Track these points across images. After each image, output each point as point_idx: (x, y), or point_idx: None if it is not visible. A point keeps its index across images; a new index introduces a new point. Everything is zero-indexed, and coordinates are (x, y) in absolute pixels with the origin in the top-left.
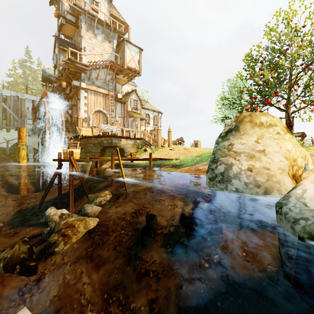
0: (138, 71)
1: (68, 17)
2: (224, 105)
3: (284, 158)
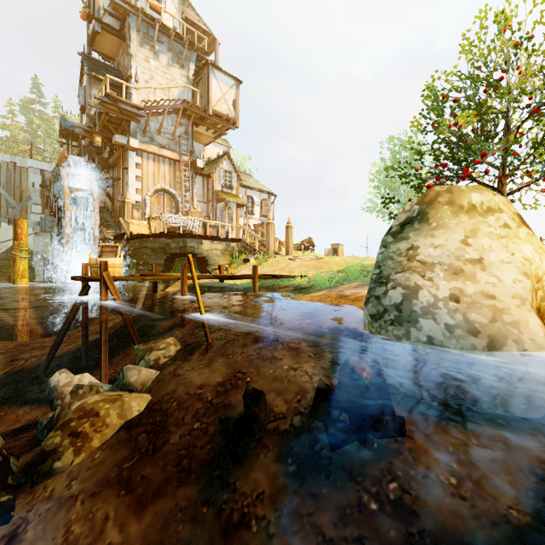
0: (233, 120)
1: (106, 20)
2: (384, 182)
3: (522, 275)
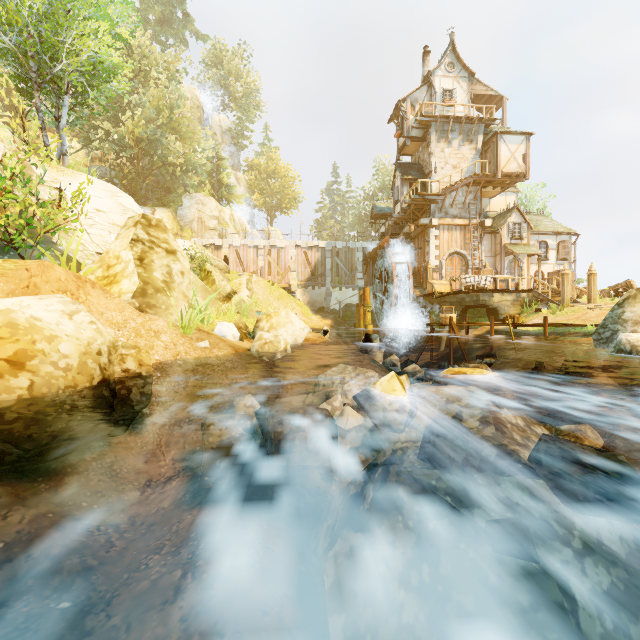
0: (523, 175)
1: (412, 133)
2: None
3: None
